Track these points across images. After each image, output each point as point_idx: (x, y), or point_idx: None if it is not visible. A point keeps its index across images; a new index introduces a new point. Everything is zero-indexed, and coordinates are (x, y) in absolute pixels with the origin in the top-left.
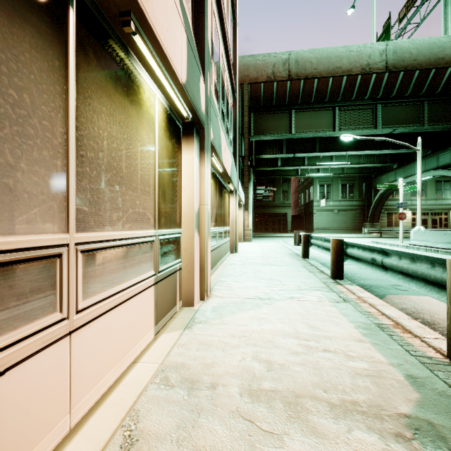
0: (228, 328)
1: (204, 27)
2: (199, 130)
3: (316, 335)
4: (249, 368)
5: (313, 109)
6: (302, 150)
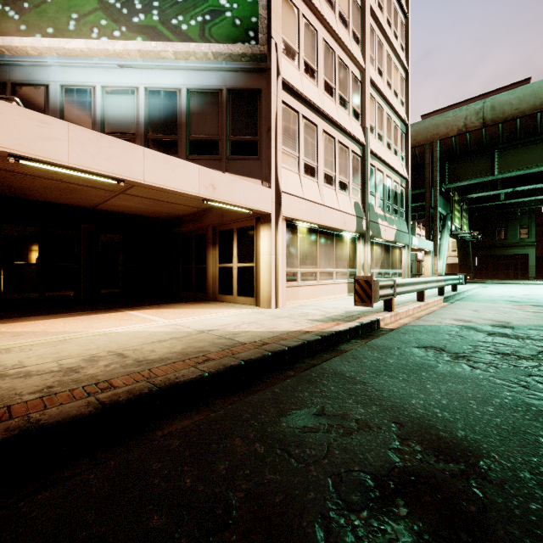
0: None
1: (365, 199)
2: (364, 235)
3: None
4: None
5: (522, 145)
6: (525, 182)
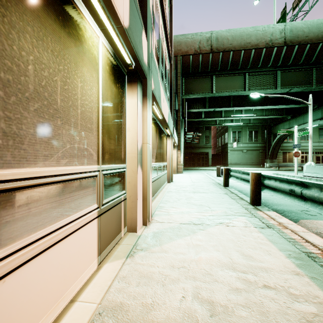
0: (167, 256)
1: None
2: (142, 79)
3: (251, 266)
4: (190, 312)
5: (229, 75)
6: (220, 105)
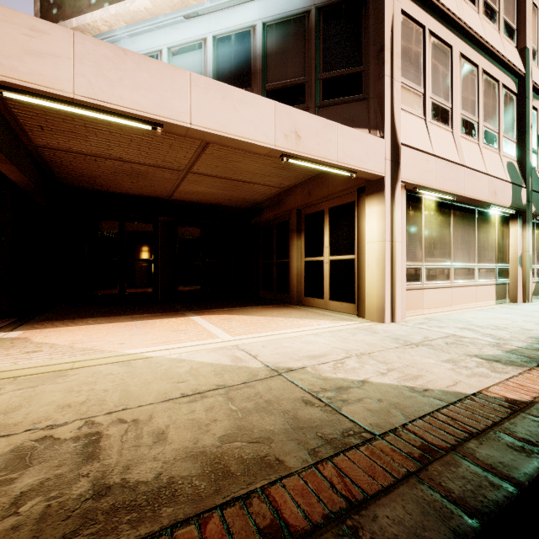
0: (535, 307)
1: (525, 158)
2: (522, 212)
3: None
4: (538, 310)
5: None
6: None
